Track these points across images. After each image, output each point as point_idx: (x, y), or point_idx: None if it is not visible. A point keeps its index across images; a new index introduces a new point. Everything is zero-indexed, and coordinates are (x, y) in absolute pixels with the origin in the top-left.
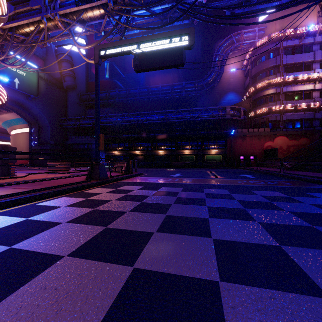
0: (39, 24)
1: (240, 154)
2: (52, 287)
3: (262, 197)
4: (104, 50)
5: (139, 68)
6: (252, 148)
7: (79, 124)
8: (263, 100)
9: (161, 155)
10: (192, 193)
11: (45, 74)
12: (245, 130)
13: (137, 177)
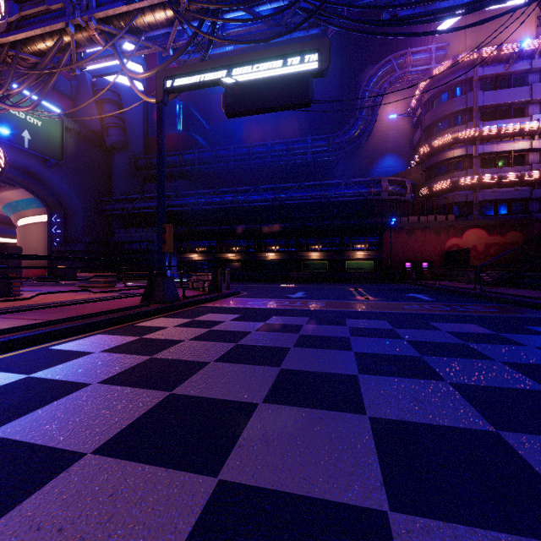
0: (62, 37)
1: (406, 259)
2: (52, 525)
3: (451, 335)
4: (172, 79)
5: (233, 110)
6: (425, 249)
7: (132, 207)
8: (444, 168)
9: (271, 260)
10: (327, 328)
11: (74, 123)
12: (414, 218)
13: (229, 299)
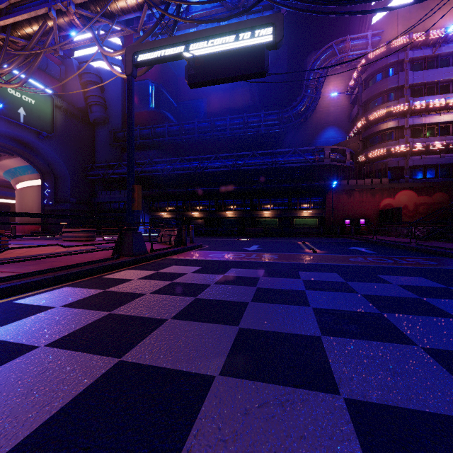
0: (46, 21)
1: (345, 216)
2: None
3: (403, 289)
4: (141, 54)
5: (195, 81)
6: (362, 208)
7: (112, 173)
8: (378, 138)
9: (229, 218)
10: (282, 281)
11: (63, 102)
12: (353, 181)
13: (192, 252)
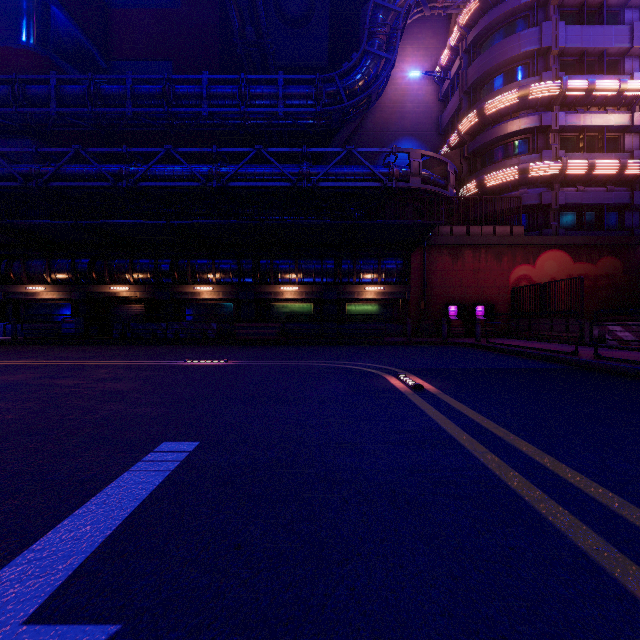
0: None
1: (448, 299)
2: None
3: None
4: None
5: None
6: (479, 283)
7: None
8: (501, 151)
9: (205, 300)
10: None
11: None
12: (461, 228)
13: None
